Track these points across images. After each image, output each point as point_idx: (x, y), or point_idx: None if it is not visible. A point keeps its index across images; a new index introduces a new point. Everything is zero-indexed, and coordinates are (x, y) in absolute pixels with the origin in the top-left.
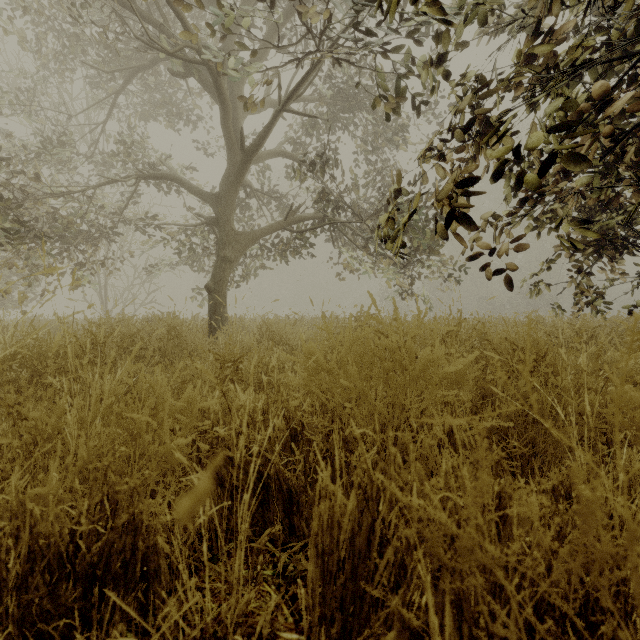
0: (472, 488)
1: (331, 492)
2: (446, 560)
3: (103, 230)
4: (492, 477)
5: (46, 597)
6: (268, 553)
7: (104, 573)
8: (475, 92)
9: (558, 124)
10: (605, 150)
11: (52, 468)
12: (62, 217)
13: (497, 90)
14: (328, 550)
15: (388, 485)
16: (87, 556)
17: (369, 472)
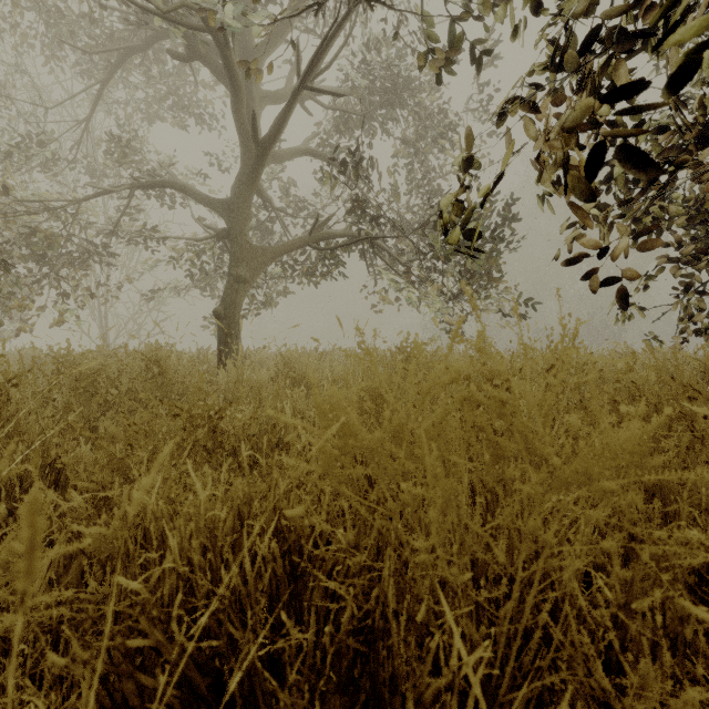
0: None
1: None
2: None
3: (94, 245)
4: None
5: None
6: None
7: None
8: None
9: None
10: None
11: None
12: (40, 228)
13: None
14: None
15: None
16: None
17: None
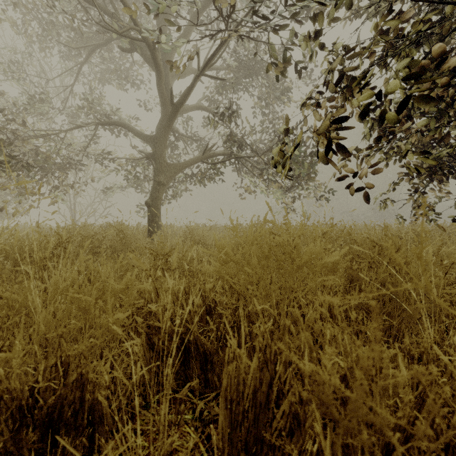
0: (365, 358)
1: (238, 356)
2: (340, 420)
3: (72, 162)
4: (366, 344)
5: (9, 441)
6: (189, 401)
7: (57, 420)
8: (344, 55)
9: (409, 74)
10: (438, 100)
11: (17, 337)
12: (42, 153)
13: (361, 53)
14: (236, 403)
15: (288, 354)
16: (43, 407)
17: (268, 340)
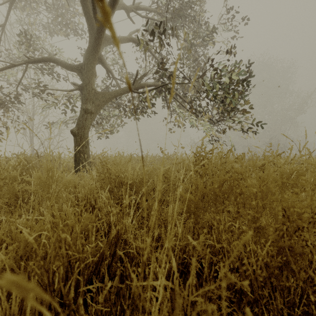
0: None
1: None
2: None
3: (8, 95)
4: None
5: None
6: None
7: None
8: None
9: None
10: None
11: None
12: None
13: None
14: None
15: None
16: None
17: None
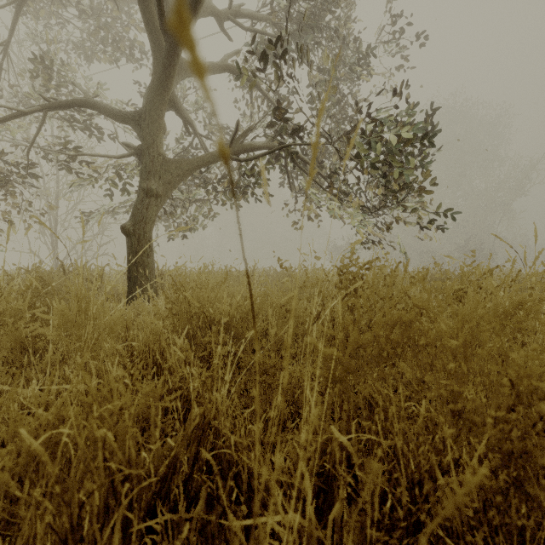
0: None
1: None
2: None
3: (13, 164)
4: None
5: None
6: None
7: None
8: None
9: None
10: None
11: None
12: None
13: None
14: None
15: None
16: None
17: None
